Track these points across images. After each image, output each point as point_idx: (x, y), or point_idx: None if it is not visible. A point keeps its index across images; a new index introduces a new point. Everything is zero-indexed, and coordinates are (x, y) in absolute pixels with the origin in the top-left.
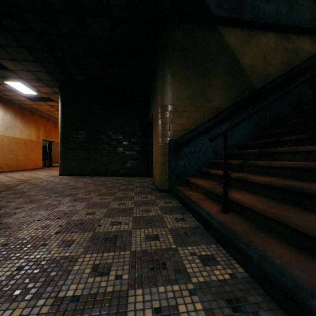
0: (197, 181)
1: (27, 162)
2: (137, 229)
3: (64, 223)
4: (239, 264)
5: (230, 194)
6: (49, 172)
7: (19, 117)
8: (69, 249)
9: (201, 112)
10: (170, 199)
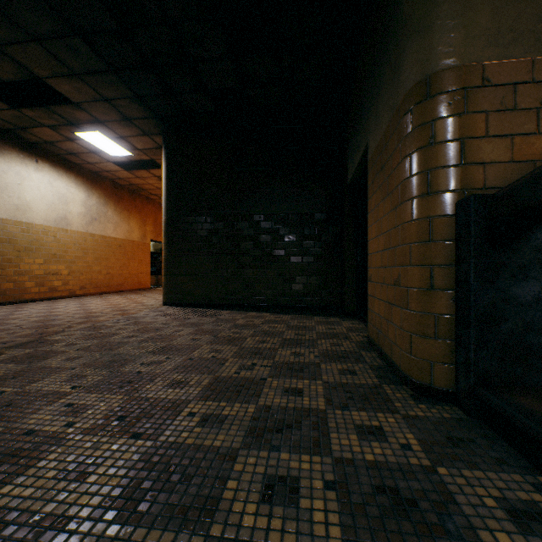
0: None
1: (125, 278)
2: None
3: None
4: None
5: None
6: (153, 296)
7: (112, 201)
8: None
9: None
10: (508, 469)
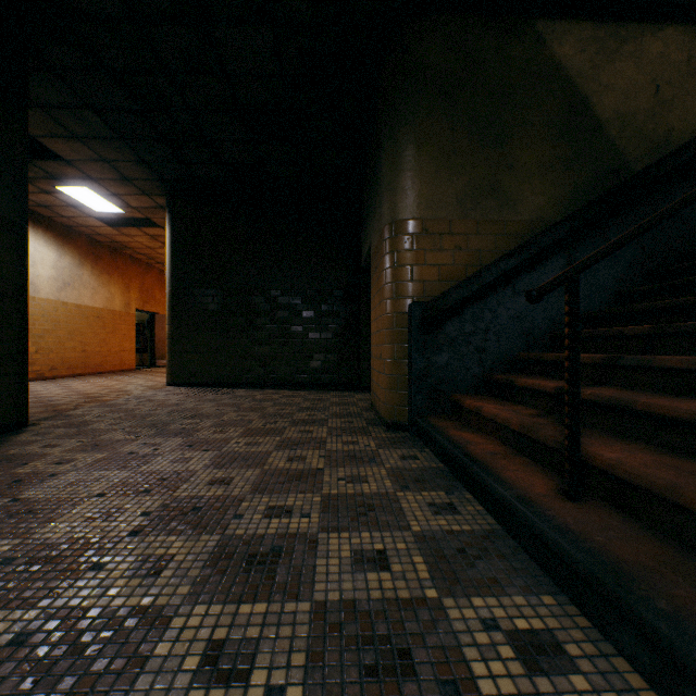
0: (482, 407)
1: (105, 357)
2: (331, 533)
3: (155, 507)
4: (644, 677)
5: (585, 447)
6: (147, 377)
7: (89, 262)
8: (154, 583)
9: (490, 234)
10: (414, 448)
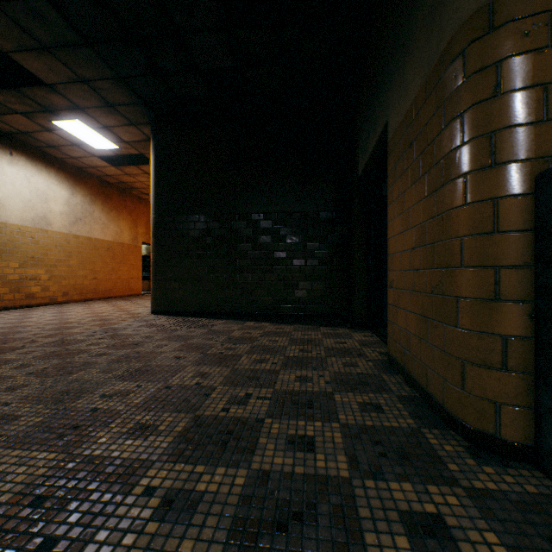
0: None
1: (114, 284)
2: None
3: None
4: None
5: None
6: (143, 303)
7: (99, 200)
8: None
9: None
10: None
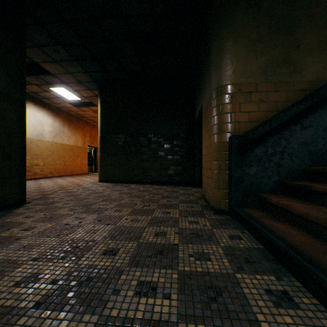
0: (290, 205)
1: (74, 168)
2: (189, 324)
3: (63, 274)
4: None
5: None
6: (91, 177)
7: (67, 124)
8: None
9: (283, 91)
10: (236, 229)
